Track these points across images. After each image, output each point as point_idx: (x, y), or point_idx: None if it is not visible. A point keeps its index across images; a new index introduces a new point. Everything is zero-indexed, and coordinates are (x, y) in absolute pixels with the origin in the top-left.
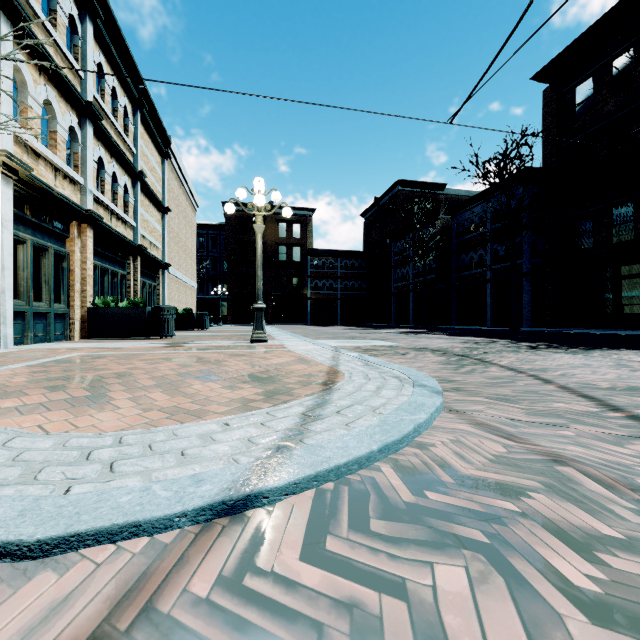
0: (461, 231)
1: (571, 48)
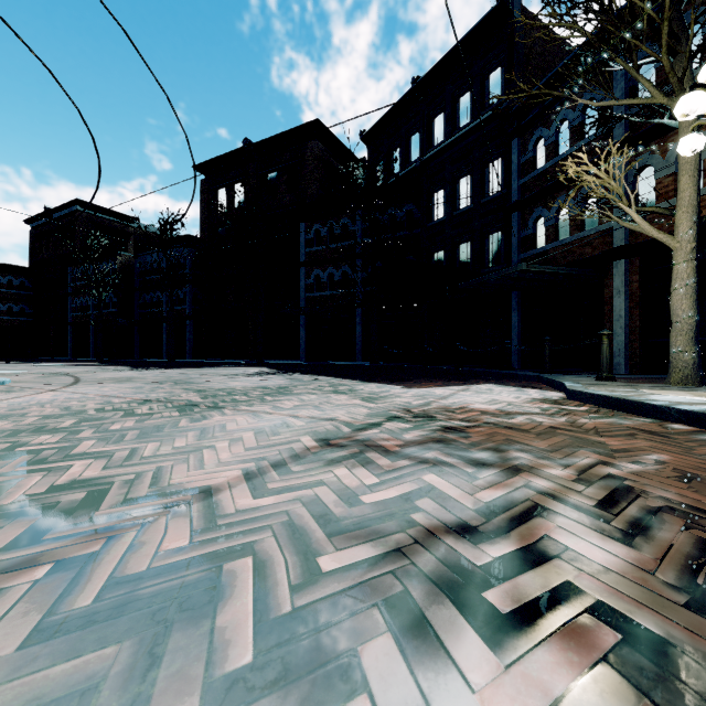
0: (143, 271)
1: (214, 161)
